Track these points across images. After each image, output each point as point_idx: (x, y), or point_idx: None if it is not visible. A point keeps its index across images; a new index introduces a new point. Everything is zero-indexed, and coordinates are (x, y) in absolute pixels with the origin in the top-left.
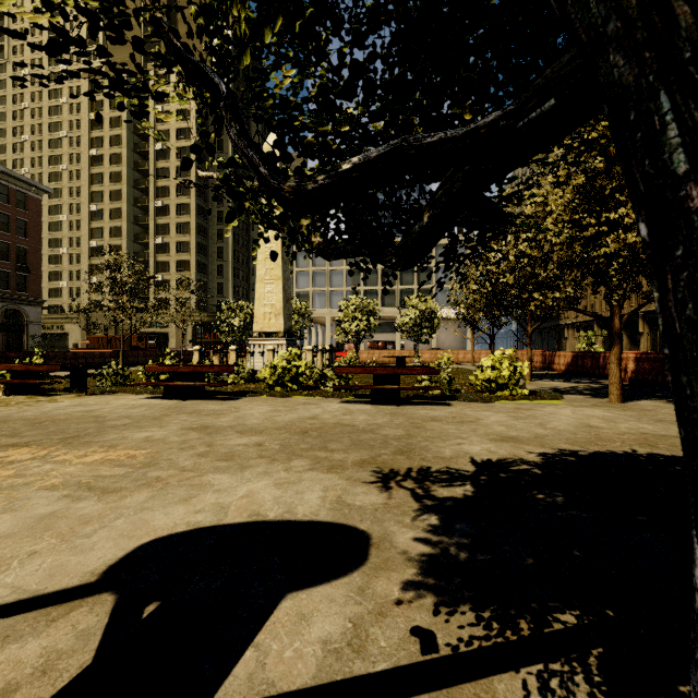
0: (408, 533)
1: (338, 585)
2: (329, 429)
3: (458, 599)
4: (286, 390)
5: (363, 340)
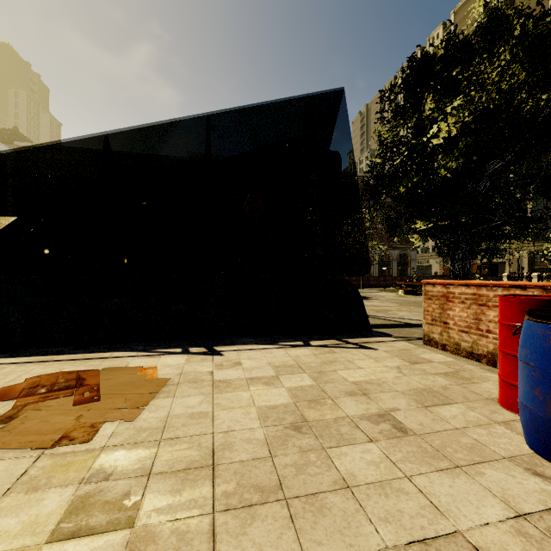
0: None
1: None
2: None
3: None
4: None
5: None
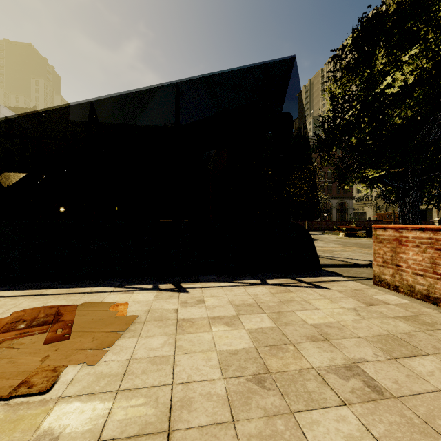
0: None
1: None
2: None
3: None
4: None
5: None
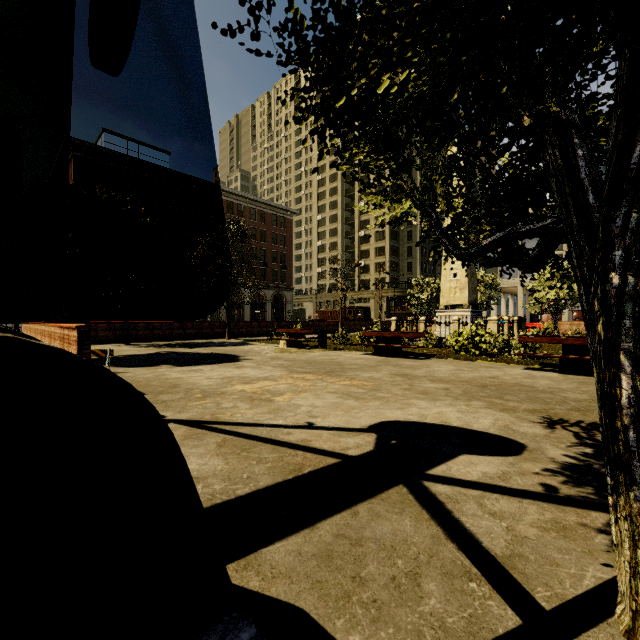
0: (559, 451)
1: (496, 458)
2: (507, 386)
3: (585, 483)
4: (469, 355)
5: (566, 310)
